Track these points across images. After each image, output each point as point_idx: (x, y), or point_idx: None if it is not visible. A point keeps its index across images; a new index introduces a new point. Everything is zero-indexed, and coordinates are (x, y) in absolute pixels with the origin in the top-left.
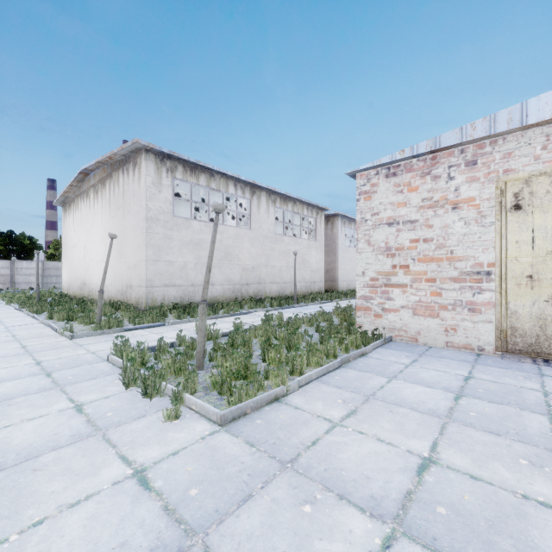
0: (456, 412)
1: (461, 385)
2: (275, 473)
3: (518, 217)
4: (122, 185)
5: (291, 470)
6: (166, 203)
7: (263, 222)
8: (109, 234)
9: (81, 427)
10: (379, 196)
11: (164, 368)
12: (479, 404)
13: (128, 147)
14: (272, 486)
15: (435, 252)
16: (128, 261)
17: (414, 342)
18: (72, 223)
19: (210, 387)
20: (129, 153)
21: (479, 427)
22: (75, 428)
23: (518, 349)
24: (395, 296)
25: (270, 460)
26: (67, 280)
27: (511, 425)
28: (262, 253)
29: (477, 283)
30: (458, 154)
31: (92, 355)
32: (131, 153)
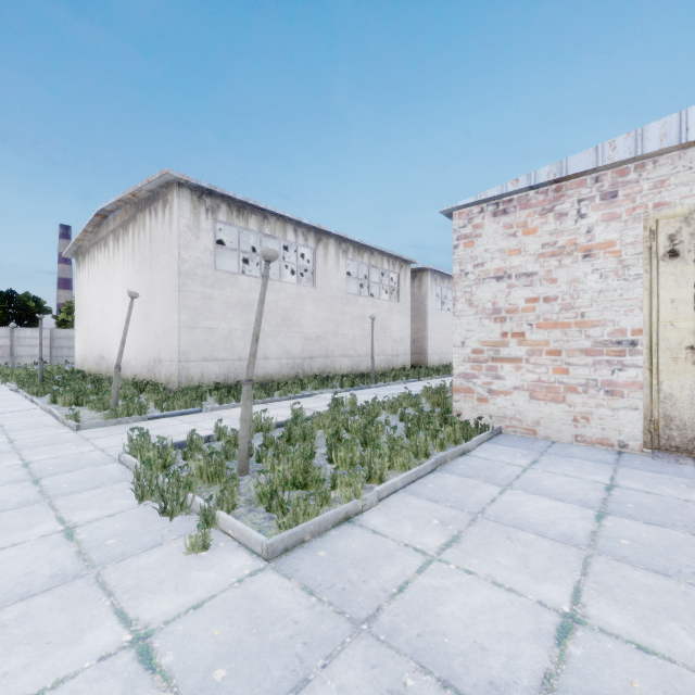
0: (601, 539)
1: (603, 498)
2: (344, 641)
3: (675, 268)
4: (148, 230)
5: (367, 635)
6: (206, 252)
7: (331, 279)
8: (128, 292)
9: (67, 562)
10: (485, 241)
11: (191, 474)
12: (633, 527)
13: (155, 181)
14: (338, 664)
15: (559, 315)
16: (157, 328)
17: (531, 435)
18: (87, 280)
19: (254, 501)
20: (158, 188)
21: (638, 563)
22: (58, 563)
23: (675, 446)
24: (506, 373)
25: (337, 617)
26: (81, 353)
27: (683, 560)
28: (330, 317)
29: (617, 356)
30: (591, 184)
31: (100, 453)
32: (160, 188)
